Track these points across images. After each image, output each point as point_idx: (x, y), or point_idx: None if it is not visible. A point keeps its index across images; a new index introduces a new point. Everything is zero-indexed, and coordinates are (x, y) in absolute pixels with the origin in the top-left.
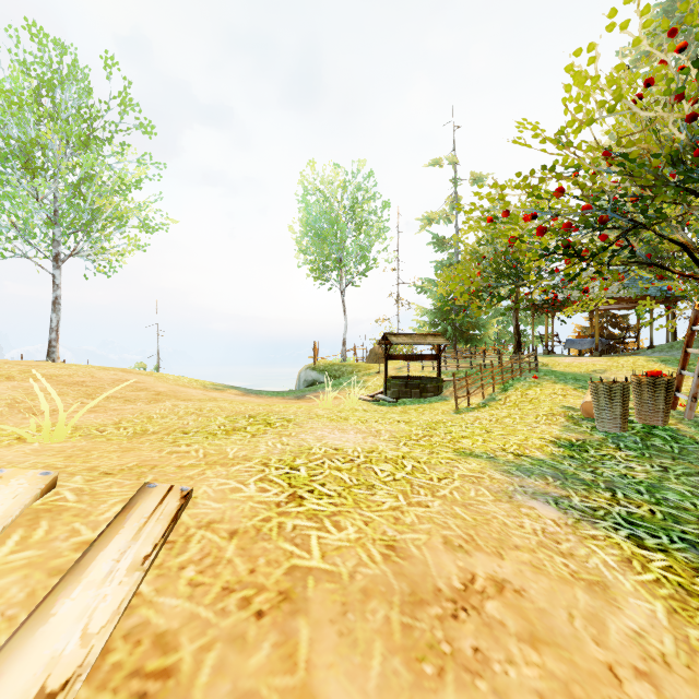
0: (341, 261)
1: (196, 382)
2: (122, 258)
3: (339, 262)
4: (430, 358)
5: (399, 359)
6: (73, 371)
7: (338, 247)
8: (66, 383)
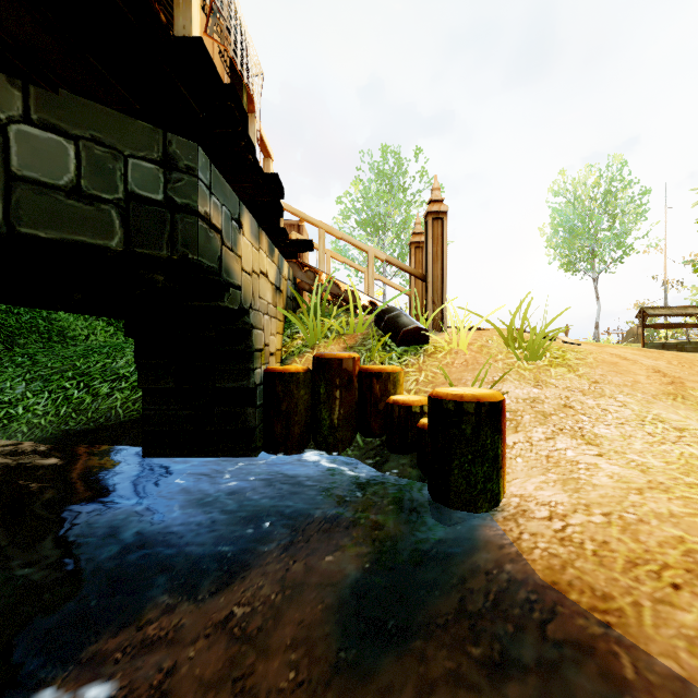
0: (593, 252)
1: None
2: None
3: (591, 253)
4: (691, 326)
5: (656, 328)
6: None
7: (590, 240)
8: None
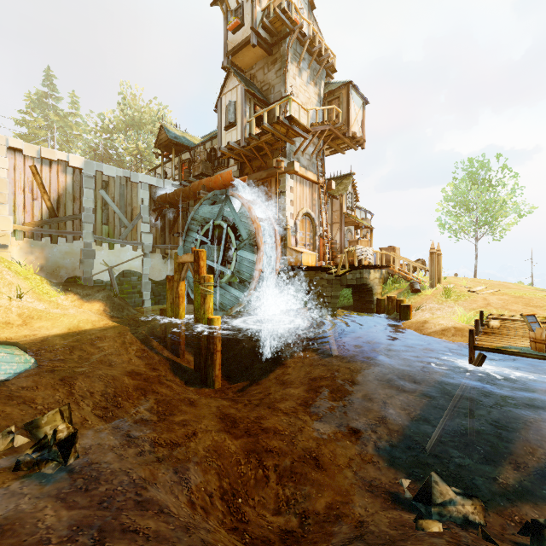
0: None
1: (533, 288)
2: (506, 229)
3: None
4: None
5: None
6: (485, 281)
7: None
8: (483, 283)
